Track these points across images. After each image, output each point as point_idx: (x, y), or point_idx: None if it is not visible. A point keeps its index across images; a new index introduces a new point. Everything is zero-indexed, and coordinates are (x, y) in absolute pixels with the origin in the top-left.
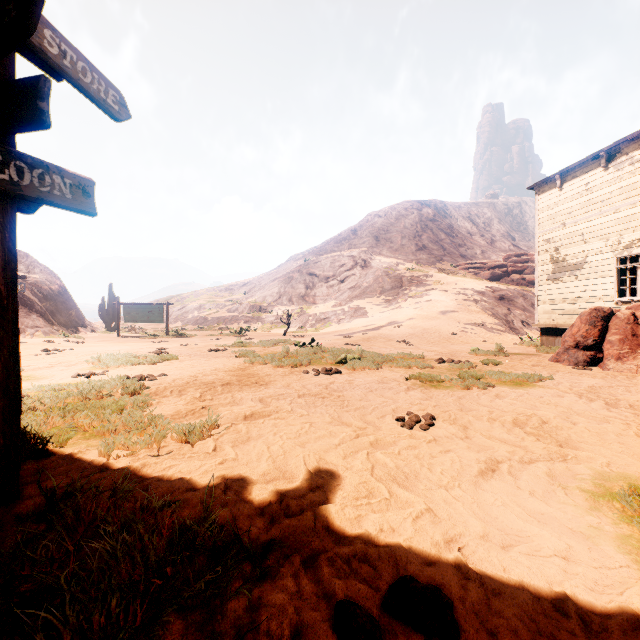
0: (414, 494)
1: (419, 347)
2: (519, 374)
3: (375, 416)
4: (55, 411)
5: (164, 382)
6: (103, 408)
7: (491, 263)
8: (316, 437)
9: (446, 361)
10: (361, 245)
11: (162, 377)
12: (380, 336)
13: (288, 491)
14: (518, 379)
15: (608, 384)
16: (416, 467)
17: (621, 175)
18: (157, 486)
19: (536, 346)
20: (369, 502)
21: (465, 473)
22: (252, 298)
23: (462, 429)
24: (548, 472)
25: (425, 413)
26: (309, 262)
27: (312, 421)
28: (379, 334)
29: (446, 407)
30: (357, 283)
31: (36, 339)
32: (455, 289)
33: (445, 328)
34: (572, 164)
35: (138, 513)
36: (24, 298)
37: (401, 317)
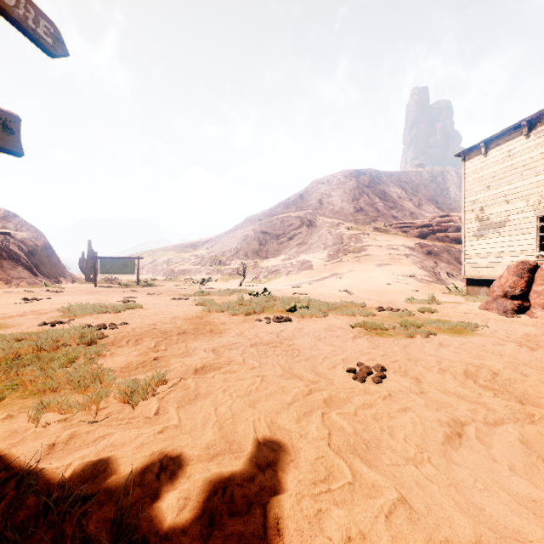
0: (380, 473)
1: (359, 296)
2: (455, 322)
3: (326, 367)
4: (2, 365)
5: (124, 331)
6: (52, 361)
7: (419, 223)
8: (267, 394)
9: (386, 309)
10: (307, 207)
11: (123, 326)
12: (324, 286)
13: (234, 473)
14: (456, 327)
15: (541, 332)
16: (376, 432)
17: (541, 142)
18: (79, 468)
19: (463, 295)
20: (330, 488)
21: (430, 439)
22: (213, 253)
23: (415, 382)
24: (521, 438)
25: (375, 363)
26: (262, 222)
27: (263, 374)
28: (323, 284)
29: (394, 357)
30: (303, 240)
31: (20, 289)
32: (389, 245)
33: (381, 279)
34: (496, 133)
35: (42, 515)
36: (11, 253)
37: (342, 269)
